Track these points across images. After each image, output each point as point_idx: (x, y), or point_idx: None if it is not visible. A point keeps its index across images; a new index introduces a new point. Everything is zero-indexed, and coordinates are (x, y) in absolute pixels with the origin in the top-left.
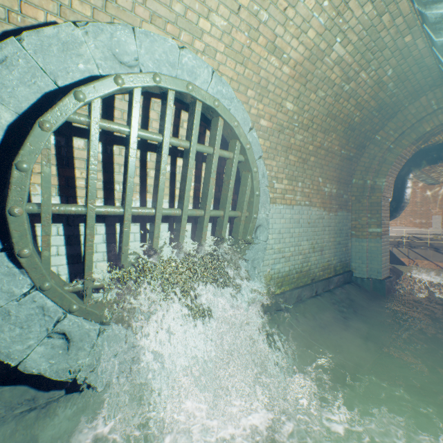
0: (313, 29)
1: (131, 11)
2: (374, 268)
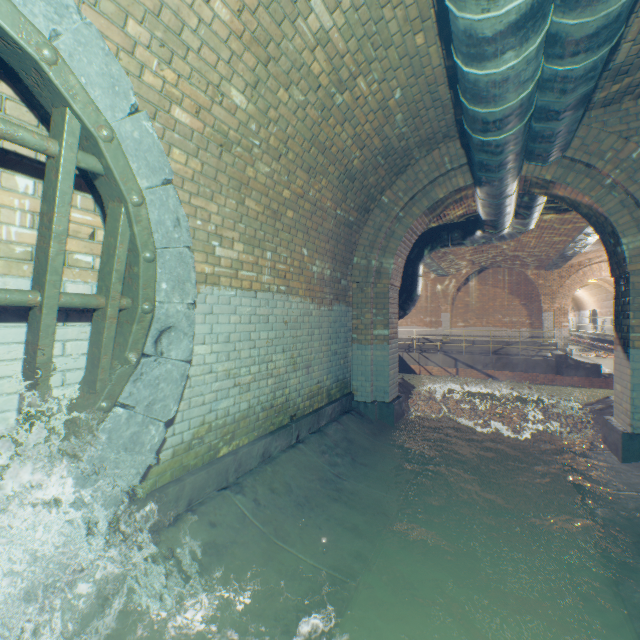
0: None
1: None
2: (381, 387)
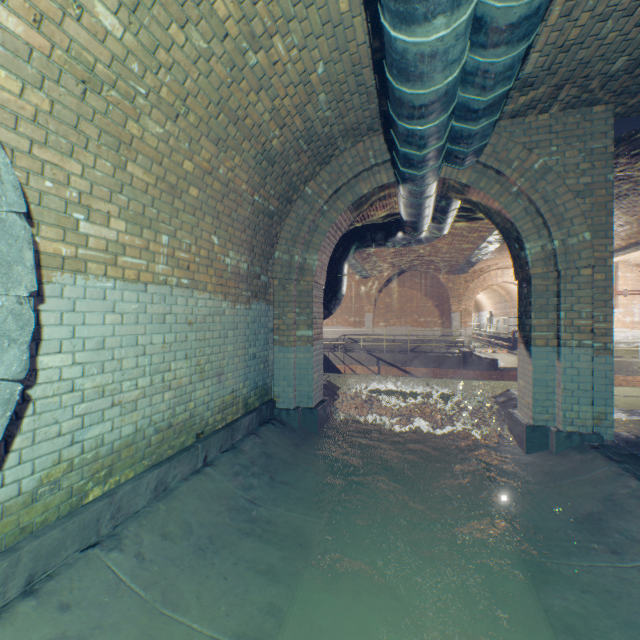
0: None
1: None
2: (305, 392)
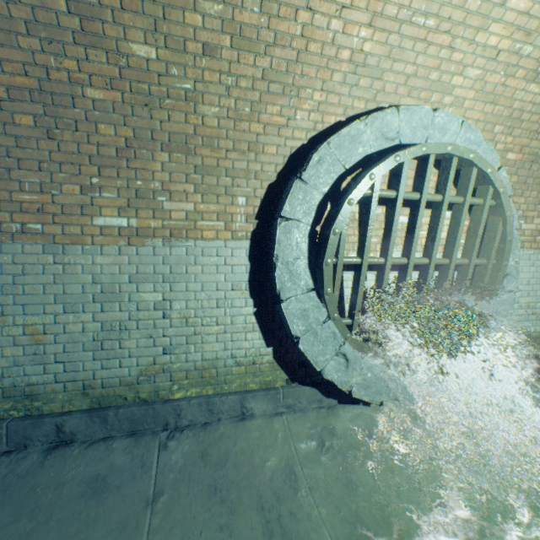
0: None
1: (393, 93)
2: None
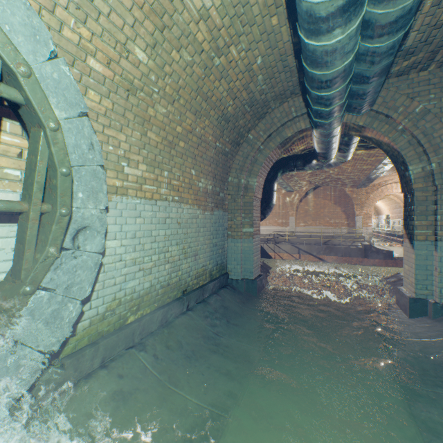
0: None
1: None
2: (248, 269)
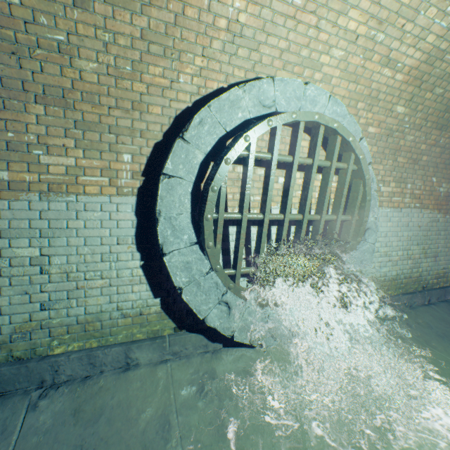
0: (432, 34)
1: (270, 65)
2: None
